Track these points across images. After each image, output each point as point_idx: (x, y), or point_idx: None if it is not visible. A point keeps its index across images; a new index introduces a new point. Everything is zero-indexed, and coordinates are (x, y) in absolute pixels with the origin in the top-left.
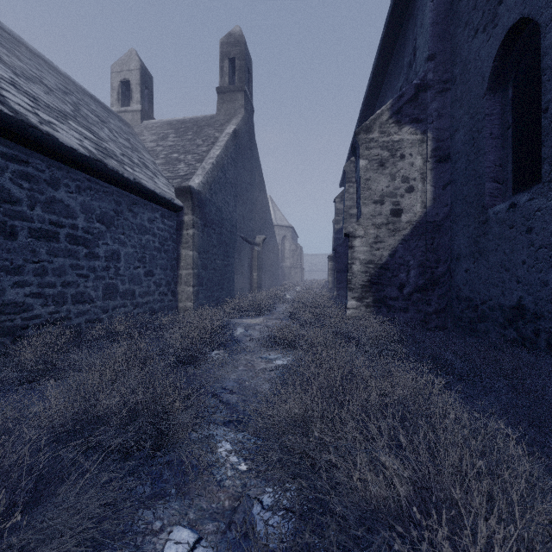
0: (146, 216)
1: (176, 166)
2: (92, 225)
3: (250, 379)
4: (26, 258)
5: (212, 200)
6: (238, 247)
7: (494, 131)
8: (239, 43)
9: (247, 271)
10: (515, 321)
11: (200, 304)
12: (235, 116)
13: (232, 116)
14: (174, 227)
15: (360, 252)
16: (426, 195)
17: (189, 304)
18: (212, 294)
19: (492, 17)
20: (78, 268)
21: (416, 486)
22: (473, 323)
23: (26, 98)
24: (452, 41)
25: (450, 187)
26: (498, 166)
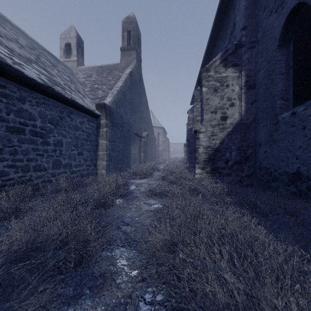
0: (78, 120)
1: (96, 92)
2: (46, 125)
3: (139, 216)
4: (4, 144)
5: (117, 111)
6: (132, 138)
7: (282, 70)
8: (133, 22)
9: (137, 152)
10: (295, 181)
11: (110, 171)
12: (131, 63)
13: (129, 64)
14: (95, 126)
15: (203, 141)
16: (241, 108)
17: (104, 171)
18: (117, 165)
19: (281, 3)
20: (37, 150)
21: (246, 292)
22: (269, 183)
23: (6, 49)
24: (256, 19)
25: (255, 103)
26: (284, 91)
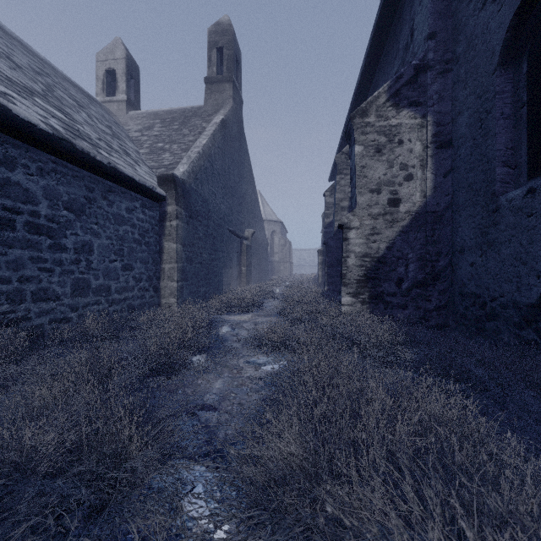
0: (123, 205)
1: (161, 156)
2: (58, 213)
3: (235, 390)
4: None
5: (198, 190)
6: (226, 240)
7: (505, 110)
8: (227, 32)
9: (235, 265)
10: (534, 320)
11: (185, 300)
12: (224, 106)
13: (220, 107)
14: (156, 218)
15: (356, 244)
16: (426, 183)
17: (172, 300)
18: (198, 289)
19: None
20: (39, 261)
21: None
22: (480, 322)
23: None
24: (454, 18)
25: (452, 175)
26: (509, 149)
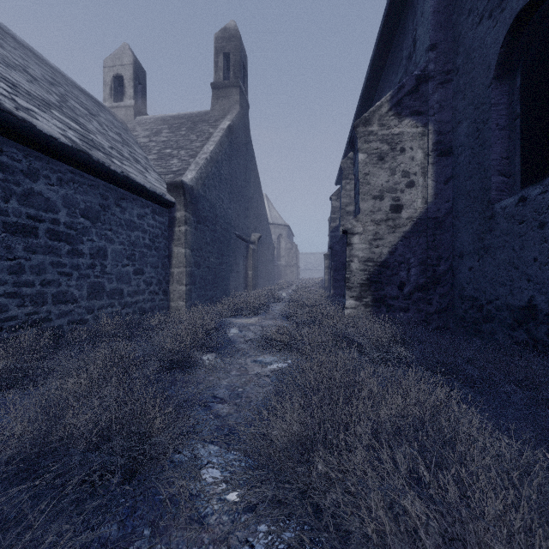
0: (135, 212)
1: (169, 162)
2: (76, 220)
3: (243, 386)
4: None
5: (206, 196)
6: (233, 244)
7: (501, 122)
8: (234, 38)
9: (242, 269)
10: (525, 322)
11: (193, 304)
12: (230, 111)
13: (227, 112)
14: (166, 223)
15: (359, 249)
16: (427, 190)
17: (181, 303)
18: (206, 293)
19: (499, 1)
20: (59, 266)
21: (446, 538)
22: (477, 324)
23: (3, 84)
24: (454, 30)
25: (452, 182)
26: (504, 159)
